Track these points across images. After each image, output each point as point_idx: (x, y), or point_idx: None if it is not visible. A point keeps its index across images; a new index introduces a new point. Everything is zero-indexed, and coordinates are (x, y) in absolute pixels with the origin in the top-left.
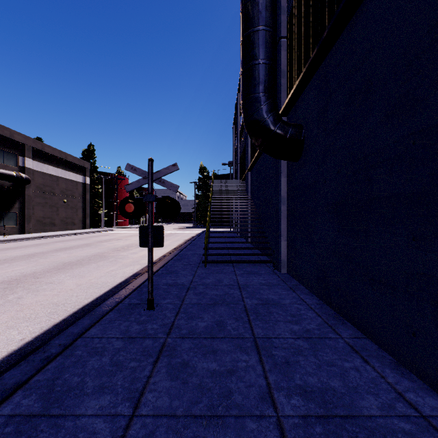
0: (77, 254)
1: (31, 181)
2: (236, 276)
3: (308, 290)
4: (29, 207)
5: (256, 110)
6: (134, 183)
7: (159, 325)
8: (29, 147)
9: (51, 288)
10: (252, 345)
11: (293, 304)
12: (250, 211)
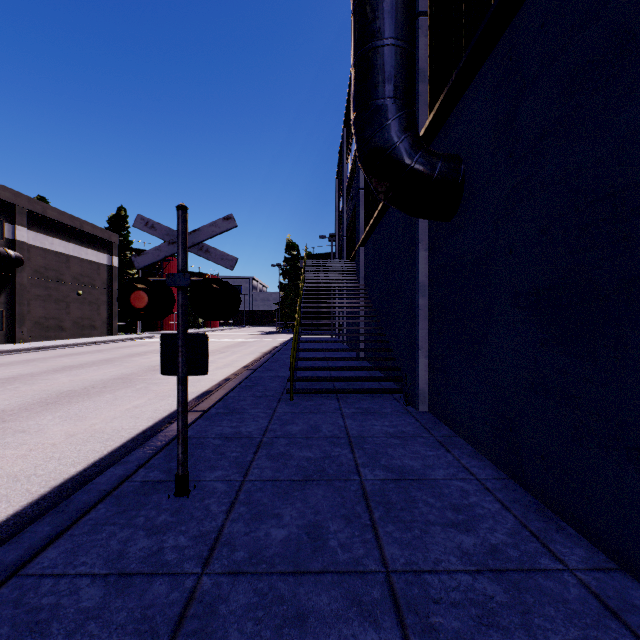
0: (87, 377)
1: (26, 262)
2: (343, 419)
3: (474, 448)
4: (21, 302)
5: (379, 128)
6: (151, 253)
7: (190, 537)
8: (21, 209)
9: (19, 442)
10: (383, 597)
11: (452, 479)
12: (363, 307)
